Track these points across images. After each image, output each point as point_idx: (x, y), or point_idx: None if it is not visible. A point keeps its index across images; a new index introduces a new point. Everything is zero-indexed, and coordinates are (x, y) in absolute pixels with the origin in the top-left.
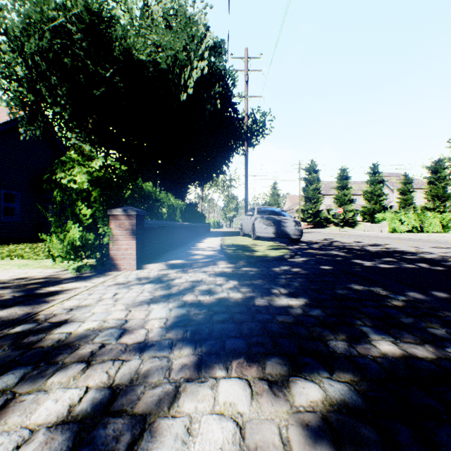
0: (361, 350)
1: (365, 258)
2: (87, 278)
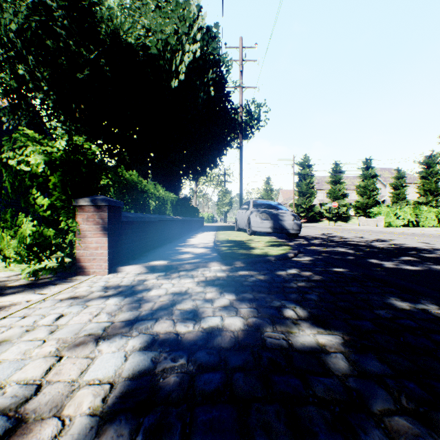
0: None
1: (380, 257)
2: (39, 287)
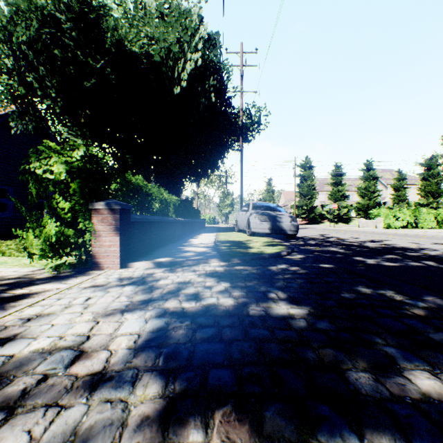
0: (393, 389)
1: (366, 256)
2: (63, 278)
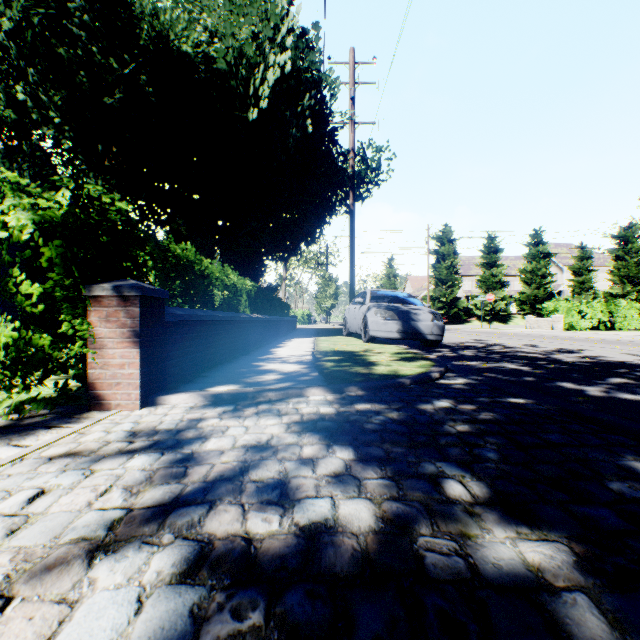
0: None
1: (576, 379)
2: (21, 432)
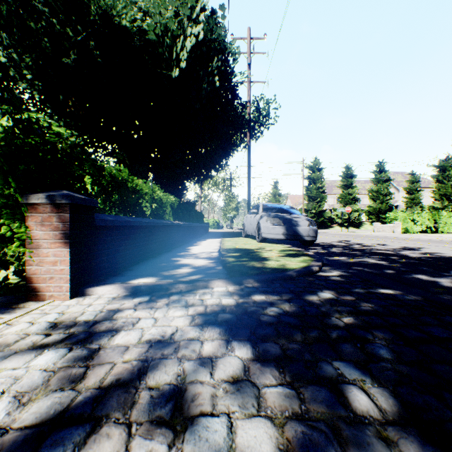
0: None
1: (427, 272)
2: None
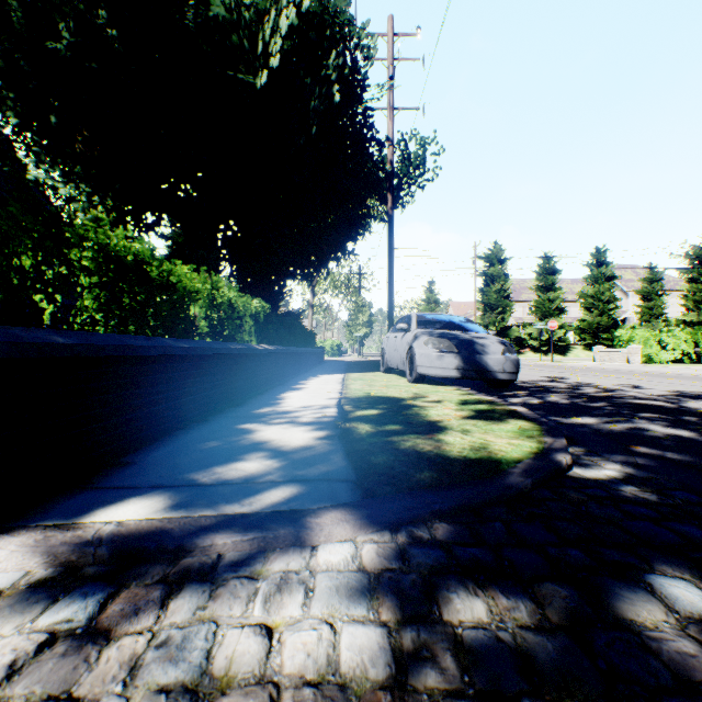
0: None
1: None
2: None
